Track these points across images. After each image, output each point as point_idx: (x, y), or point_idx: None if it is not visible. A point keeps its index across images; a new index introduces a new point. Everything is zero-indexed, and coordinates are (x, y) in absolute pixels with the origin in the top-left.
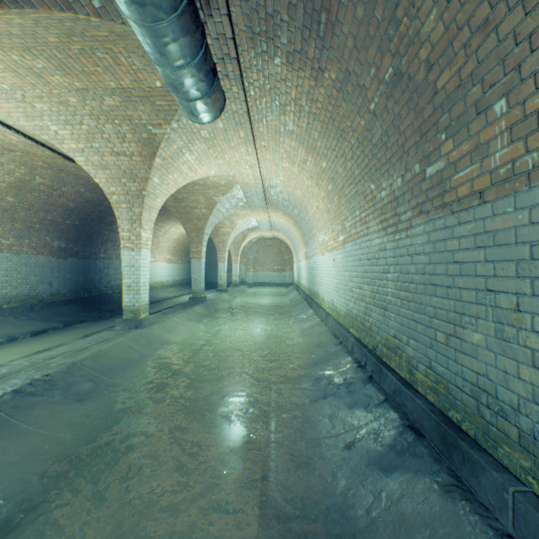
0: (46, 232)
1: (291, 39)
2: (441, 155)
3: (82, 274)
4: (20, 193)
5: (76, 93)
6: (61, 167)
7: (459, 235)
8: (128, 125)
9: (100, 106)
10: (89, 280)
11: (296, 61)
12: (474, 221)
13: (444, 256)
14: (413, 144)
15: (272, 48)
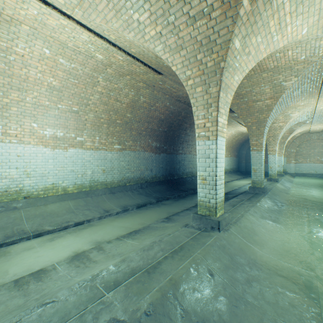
0: (148, 137)
1: None
2: None
3: (168, 164)
4: (133, 110)
5: None
6: (152, 83)
7: None
8: None
9: None
10: (172, 168)
11: None
12: None
13: None
14: None
15: None
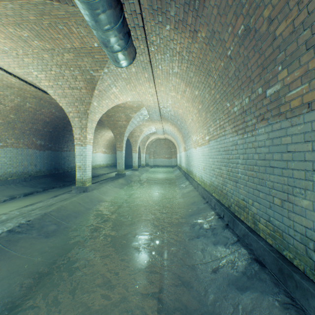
0: (33, 136)
1: (177, 12)
2: (278, 80)
3: (53, 160)
4: (18, 112)
5: (47, 52)
6: (41, 97)
7: (291, 133)
8: (78, 71)
9: (62, 59)
10: (58, 163)
11: (179, 26)
12: (304, 123)
13: (280, 148)
14: (257, 75)
15: (165, 19)
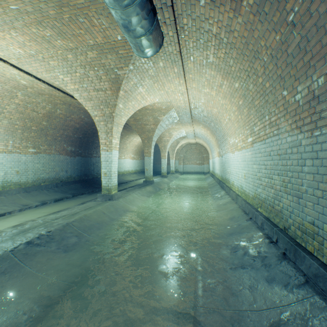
0: (64, 142)
1: None
2: None
3: (83, 166)
4: (49, 119)
5: (71, 52)
6: (70, 103)
7: None
8: (102, 70)
9: (85, 59)
10: (87, 169)
11: None
12: None
13: None
14: None
15: None
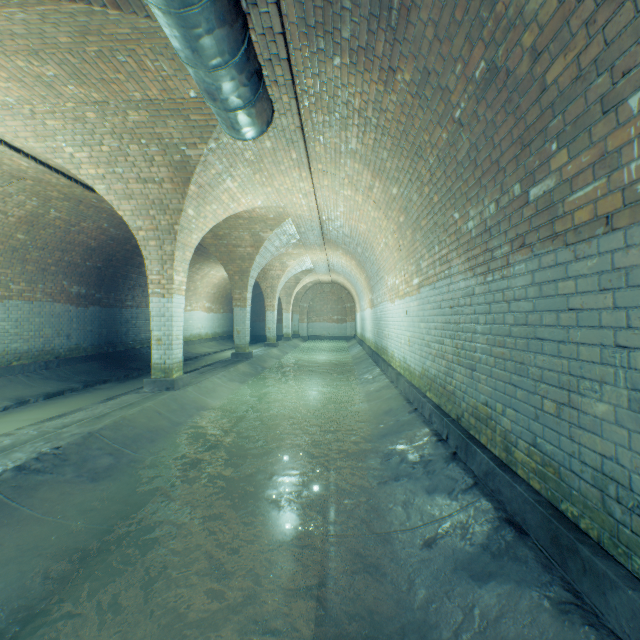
0: (63, 276)
1: (355, 32)
2: (551, 170)
3: (105, 325)
4: (32, 229)
5: (94, 107)
6: (80, 198)
7: (576, 274)
8: (157, 146)
9: (123, 122)
10: (114, 332)
11: (360, 60)
12: (598, 254)
13: (554, 302)
14: (512, 159)
15: (331, 45)
